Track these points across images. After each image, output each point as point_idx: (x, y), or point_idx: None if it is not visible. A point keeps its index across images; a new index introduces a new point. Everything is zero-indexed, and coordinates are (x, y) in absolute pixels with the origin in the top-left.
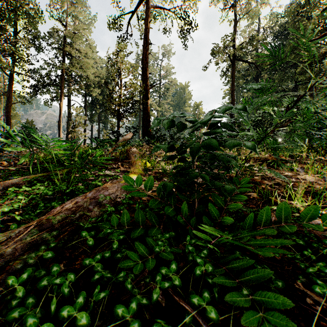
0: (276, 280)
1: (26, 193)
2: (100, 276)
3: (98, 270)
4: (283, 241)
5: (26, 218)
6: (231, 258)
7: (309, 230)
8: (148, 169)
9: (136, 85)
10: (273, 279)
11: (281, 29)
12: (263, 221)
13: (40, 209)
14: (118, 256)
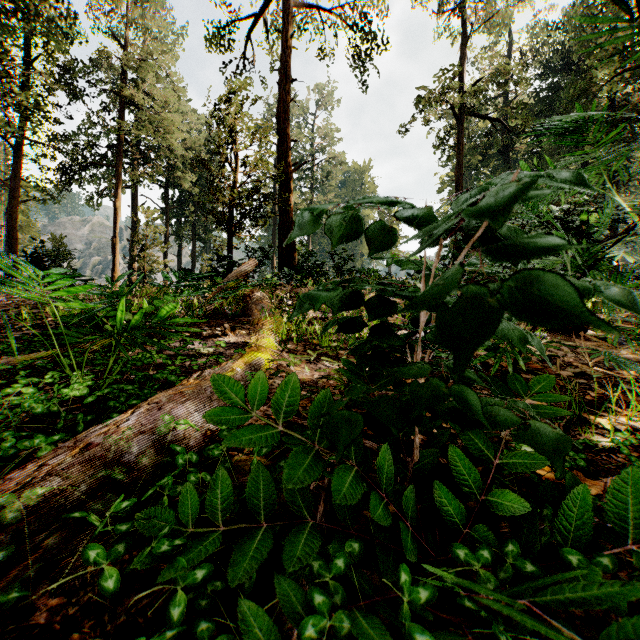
0: None
1: None
2: None
3: None
4: None
5: None
6: None
7: None
8: (290, 339)
9: (265, 162)
10: None
11: (555, 54)
12: (632, 522)
13: (5, 454)
14: None
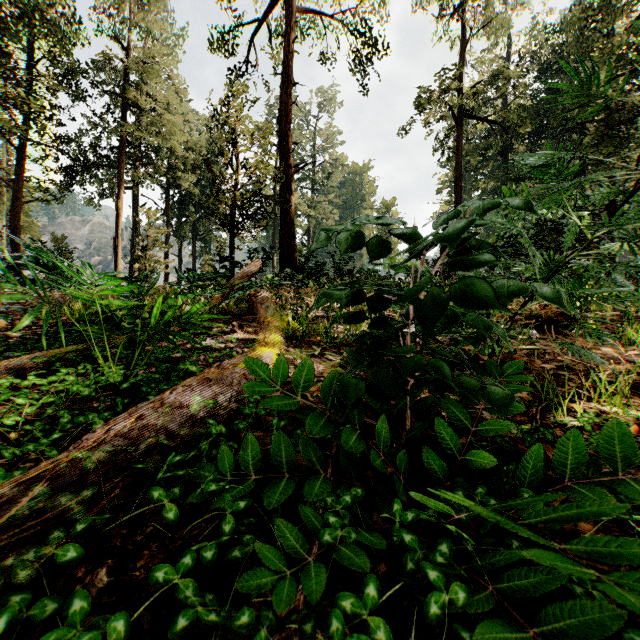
0: (629, 631)
1: (38, 390)
2: (191, 619)
3: (186, 599)
4: None
5: (30, 451)
6: (503, 560)
7: None
8: (295, 336)
9: (267, 165)
10: None
11: (553, 56)
12: (570, 466)
13: (62, 428)
14: (236, 555)
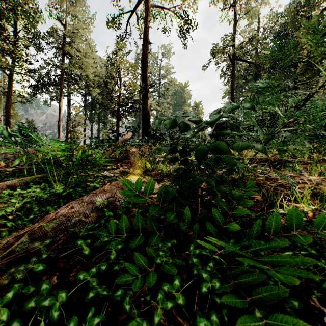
0: (292, 299)
1: (21, 196)
2: (95, 294)
3: (93, 286)
4: (304, 260)
5: (19, 224)
6: (239, 271)
7: (320, 237)
8: (148, 170)
9: (135, 84)
10: (287, 296)
11: (280, 28)
12: (273, 229)
13: (34, 213)
14: (116, 268)
